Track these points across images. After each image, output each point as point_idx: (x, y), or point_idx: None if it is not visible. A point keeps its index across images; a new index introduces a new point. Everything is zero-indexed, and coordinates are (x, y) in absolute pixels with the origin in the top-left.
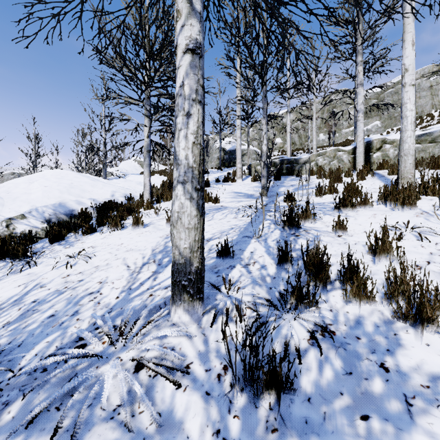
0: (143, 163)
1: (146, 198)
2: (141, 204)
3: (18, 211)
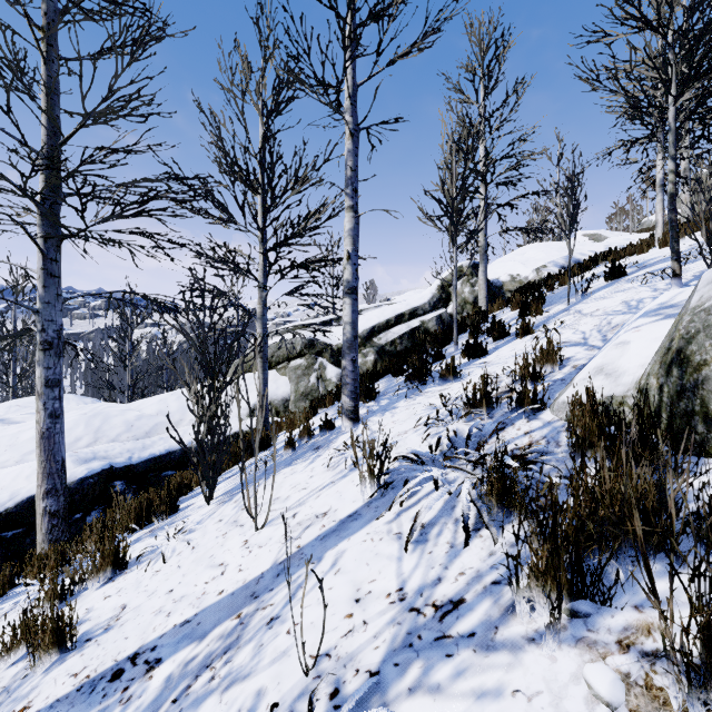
0: (597, 237)
1: (658, 235)
2: (652, 242)
3: (537, 265)
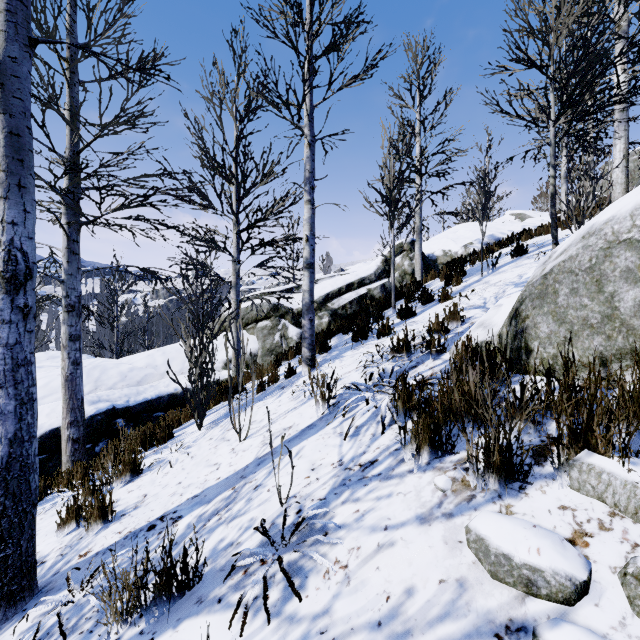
0: (523, 216)
1: (563, 218)
2: (558, 224)
3: (465, 242)
